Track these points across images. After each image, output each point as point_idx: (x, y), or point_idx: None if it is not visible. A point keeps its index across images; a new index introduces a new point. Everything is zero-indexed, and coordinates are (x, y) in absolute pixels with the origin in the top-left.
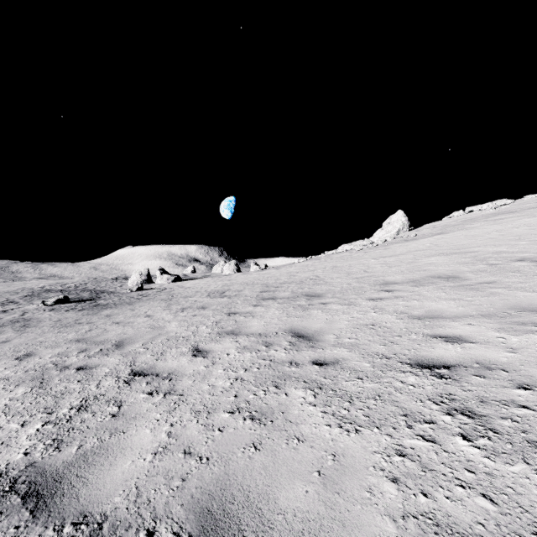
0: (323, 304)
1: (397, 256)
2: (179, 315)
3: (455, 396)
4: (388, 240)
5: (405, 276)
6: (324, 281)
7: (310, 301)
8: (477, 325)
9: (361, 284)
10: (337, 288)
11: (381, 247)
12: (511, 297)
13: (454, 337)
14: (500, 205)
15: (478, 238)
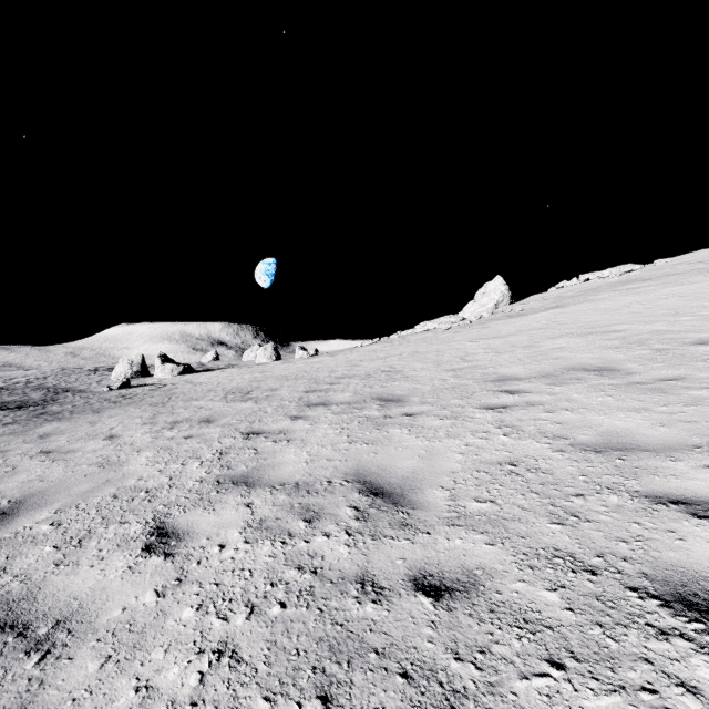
0: (409, 417)
1: (504, 337)
2: (163, 435)
3: None
4: (484, 316)
5: (529, 367)
6: (403, 375)
7: (385, 410)
8: None
9: (462, 380)
10: (426, 386)
11: (477, 326)
12: None
13: (704, 503)
14: (626, 272)
15: (615, 313)
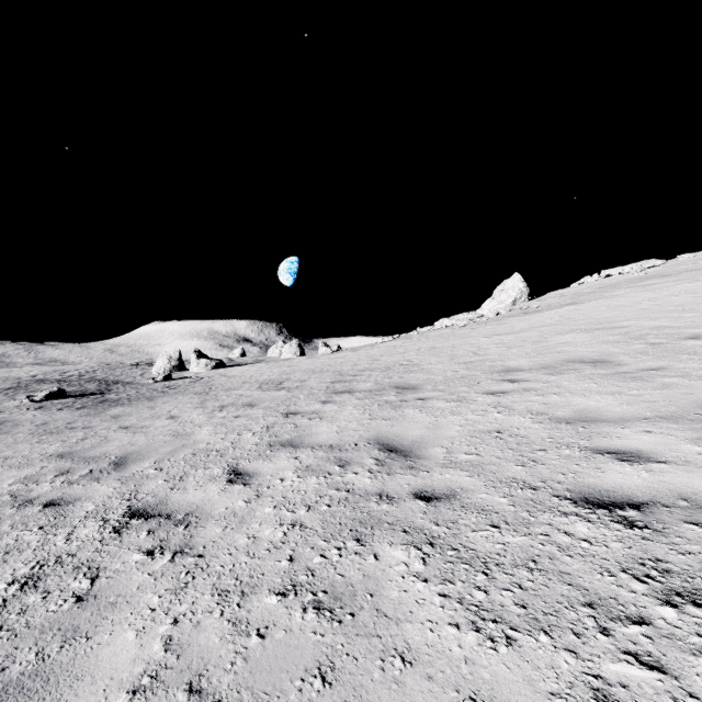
0: (421, 401)
1: (517, 333)
2: (215, 415)
3: (667, 564)
4: (501, 313)
5: (533, 360)
6: (419, 367)
7: (402, 396)
8: (661, 434)
9: (472, 372)
10: (439, 377)
11: (493, 322)
12: (697, 390)
13: (630, 453)
14: (647, 268)
15: (626, 309)
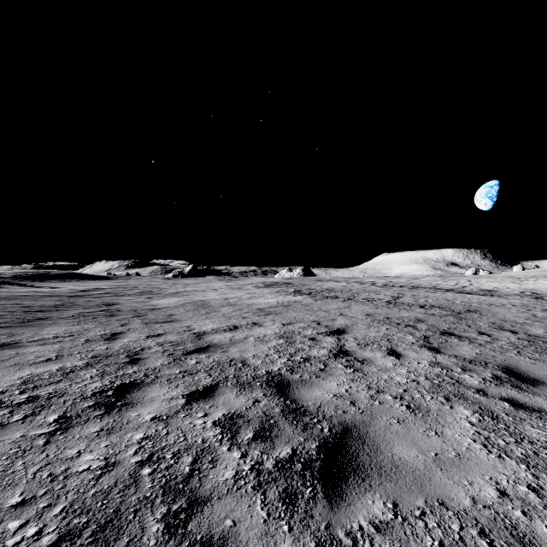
0: None
1: None
2: (519, 274)
3: None
4: None
5: None
6: None
7: None
8: None
9: None
10: None
11: None
12: None
13: None
14: None
15: None
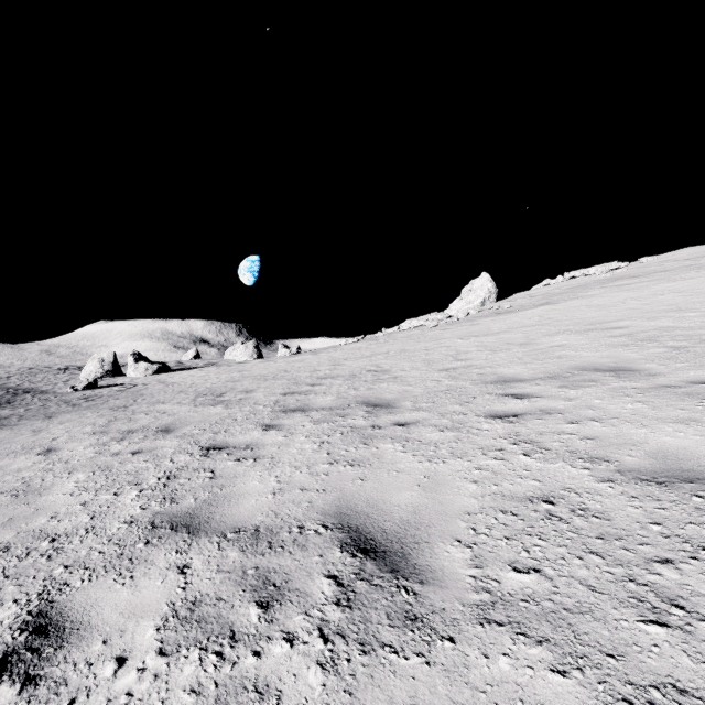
0: (402, 427)
1: (496, 334)
2: (108, 449)
3: None
4: (471, 313)
5: (531, 367)
6: (391, 375)
7: (373, 418)
8: None
9: (458, 382)
10: (418, 388)
11: (465, 323)
12: None
13: None
14: (612, 270)
15: (611, 309)
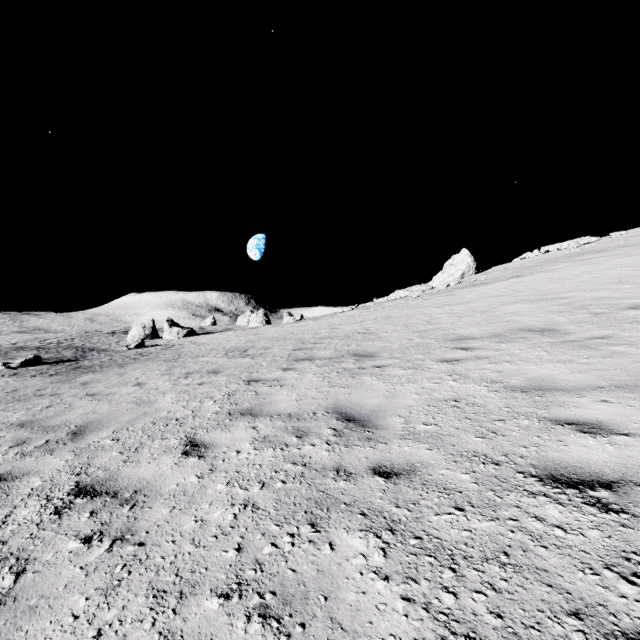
0: (378, 368)
1: (466, 303)
2: (180, 382)
3: None
4: (451, 285)
5: (483, 329)
6: (376, 335)
7: (360, 363)
8: (618, 404)
9: (426, 340)
10: (395, 344)
11: (444, 294)
12: None
13: (590, 424)
14: (583, 244)
15: (566, 282)
